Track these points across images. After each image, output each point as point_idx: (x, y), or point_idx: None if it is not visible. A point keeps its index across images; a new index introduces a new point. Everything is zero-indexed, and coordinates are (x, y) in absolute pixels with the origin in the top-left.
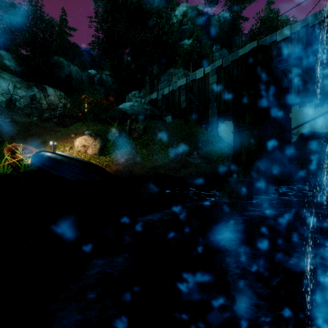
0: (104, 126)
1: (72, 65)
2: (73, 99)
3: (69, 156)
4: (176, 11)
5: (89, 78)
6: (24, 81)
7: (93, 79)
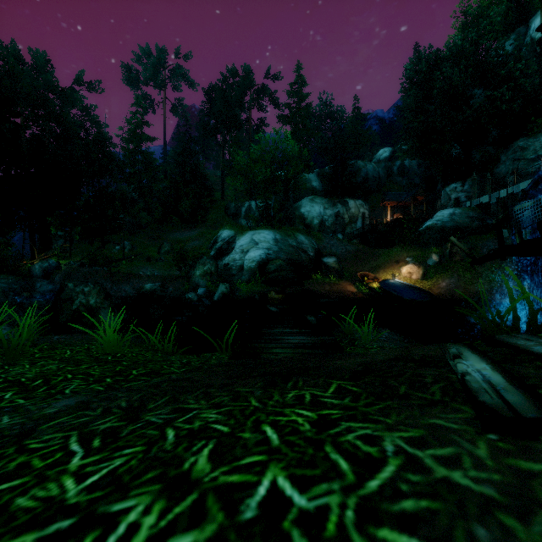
0: (422, 251)
1: (368, 163)
2: (370, 203)
3: (404, 282)
4: (539, 17)
5: (387, 169)
6: (330, 200)
7: (391, 170)
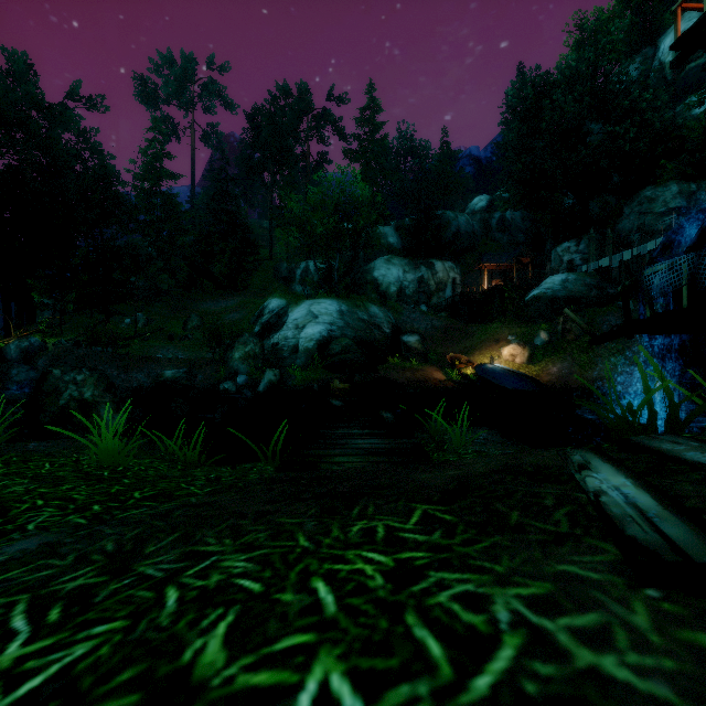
0: (528, 327)
1: (459, 215)
2: (462, 266)
3: (505, 367)
4: (669, 36)
5: (483, 222)
6: (411, 261)
7: (488, 223)
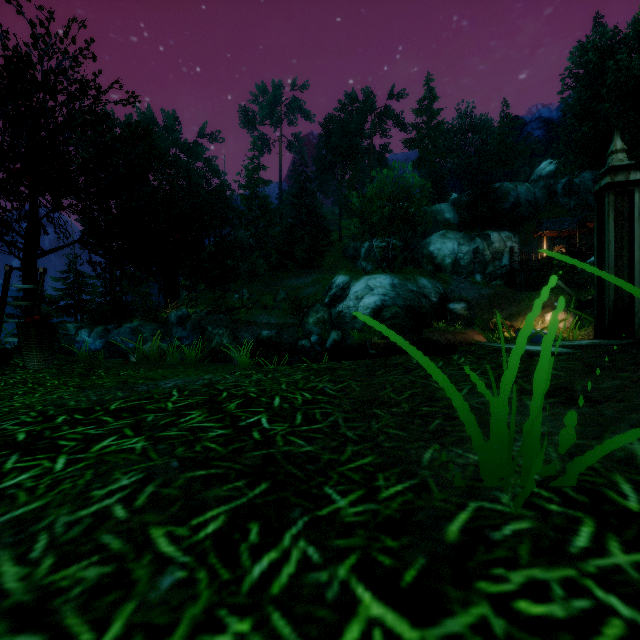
0: (577, 293)
1: (519, 185)
2: (521, 234)
3: (545, 332)
4: None
5: (547, 189)
6: (466, 234)
7: (553, 189)
